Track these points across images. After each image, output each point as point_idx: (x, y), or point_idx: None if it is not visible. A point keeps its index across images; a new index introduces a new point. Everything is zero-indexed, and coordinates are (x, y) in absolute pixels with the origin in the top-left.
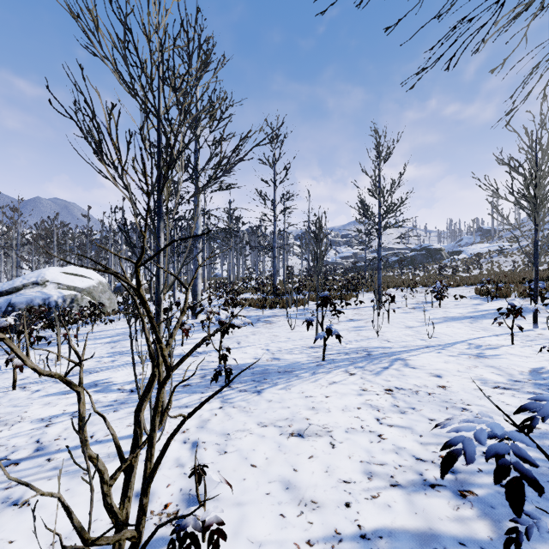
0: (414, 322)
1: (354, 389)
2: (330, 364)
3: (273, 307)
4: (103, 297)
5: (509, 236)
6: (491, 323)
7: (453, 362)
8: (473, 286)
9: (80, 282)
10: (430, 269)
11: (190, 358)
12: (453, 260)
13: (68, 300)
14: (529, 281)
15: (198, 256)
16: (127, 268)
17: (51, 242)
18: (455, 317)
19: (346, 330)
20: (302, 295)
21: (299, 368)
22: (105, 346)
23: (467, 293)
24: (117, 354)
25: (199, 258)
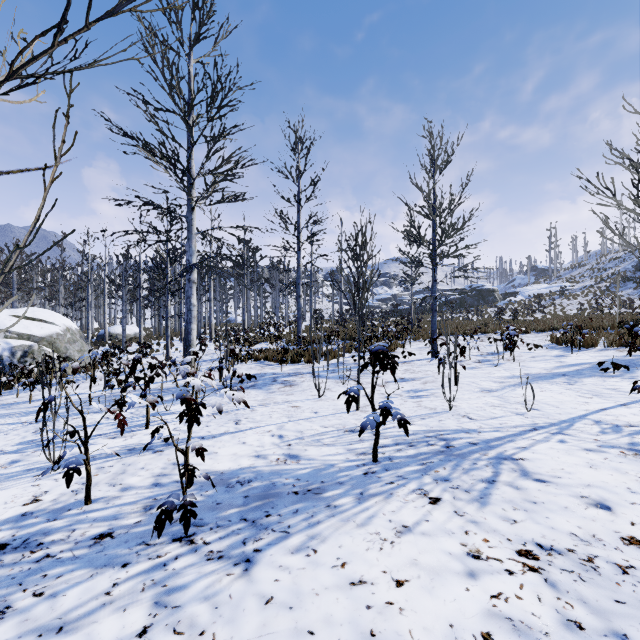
0: (490, 383)
1: (453, 554)
2: (388, 470)
3: (295, 361)
4: (71, 348)
5: (568, 275)
6: (597, 384)
7: (604, 466)
8: (543, 333)
9: (37, 329)
10: (483, 313)
11: (148, 455)
12: (509, 302)
13: (18, 353)
14: (632, 326)
15: (192, 292)
16: (116, 312)
17: (11, 277)
18: (542, 375)
19: (398, 397)
20: (334, 345)
21: (333, 481)
22: (27, 427)
23: (540, 342)
24: (31, 446)
25: (193, 295)
